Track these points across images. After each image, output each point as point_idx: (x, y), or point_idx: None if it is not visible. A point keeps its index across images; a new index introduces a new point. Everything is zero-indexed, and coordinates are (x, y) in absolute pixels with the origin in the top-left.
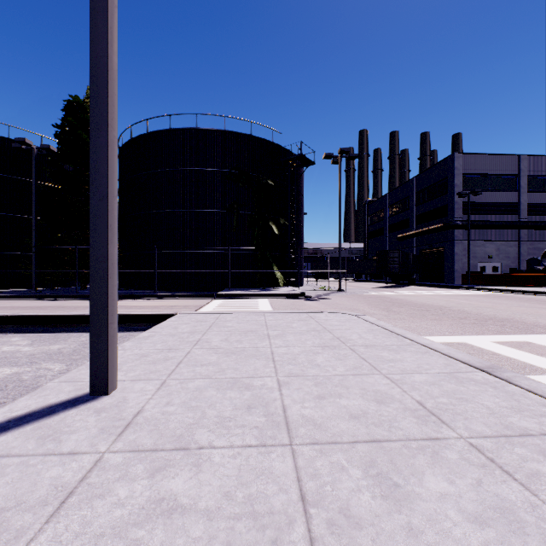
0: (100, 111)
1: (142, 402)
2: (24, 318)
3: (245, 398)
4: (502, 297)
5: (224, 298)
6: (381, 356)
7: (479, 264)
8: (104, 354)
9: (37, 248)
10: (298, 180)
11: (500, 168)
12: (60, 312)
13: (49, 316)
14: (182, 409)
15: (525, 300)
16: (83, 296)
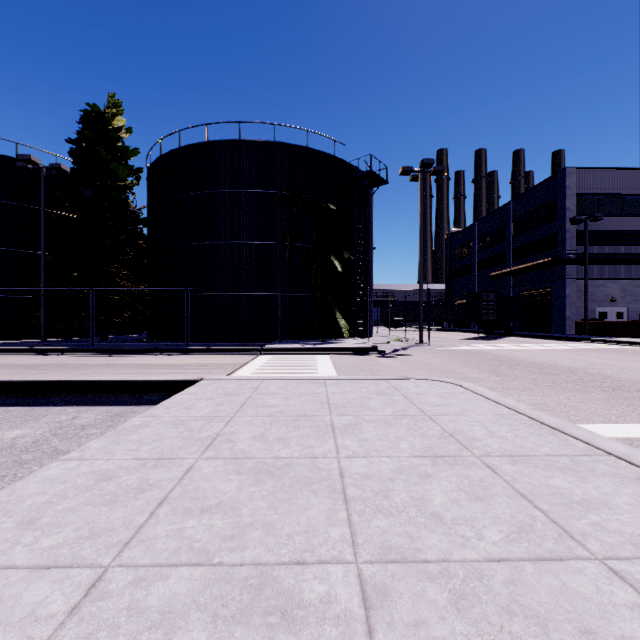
0: None
1: None
2: None
3: None
4: None
5: (273, 353)
6: (556, 488)
7: (597, 308)
8: None
9: (46, 290)
10: (366, 204)
11: (626, 186)
12: (53, 374)
13: (24, 382)
14: None
15: None
16: (96, 350)
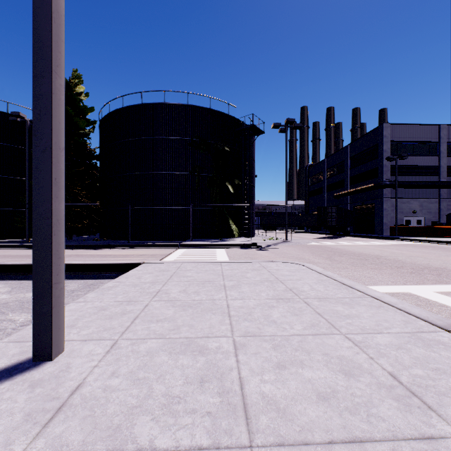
0: (43, 56)
1: (86, 371)
2: (8, 267)
3: (198, 367)
4: (429, 247)
5: (187, 247)
6: (336, 310)
7: (404, 218)
8: (47, 317)
9: (30, 205)
10: (250, 147)
11: (423, 136)
12: None
13: (29, 264)
14: (128, 382)
15: (450, 250)
16: (67, 246)
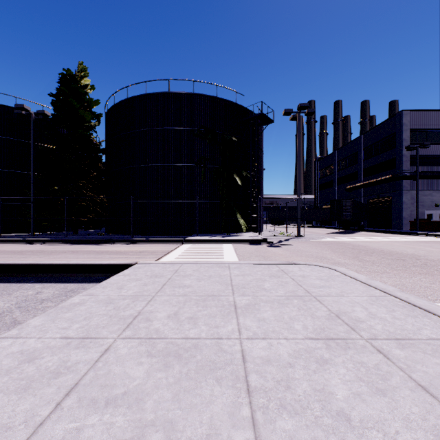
0: None
1: None
2: None
3: None
4: None
5: (192, 243)
6: None
7: (426, 211)
8: None
9: (35, 199)
10: (258, 137)
11: None
12: (32, 258)
13: (5, 264)
14: None
15: None
16: (67, 240)
